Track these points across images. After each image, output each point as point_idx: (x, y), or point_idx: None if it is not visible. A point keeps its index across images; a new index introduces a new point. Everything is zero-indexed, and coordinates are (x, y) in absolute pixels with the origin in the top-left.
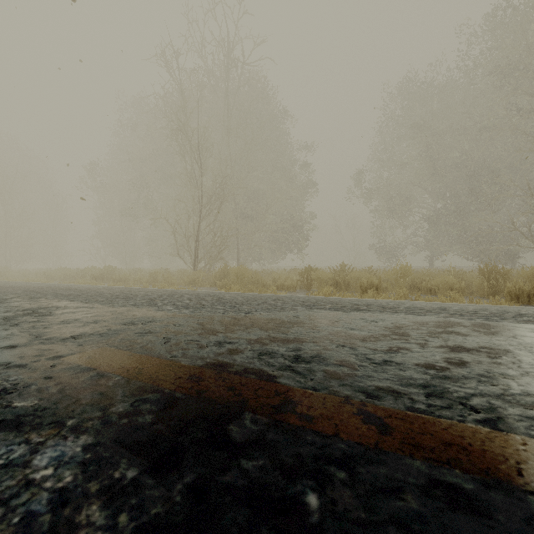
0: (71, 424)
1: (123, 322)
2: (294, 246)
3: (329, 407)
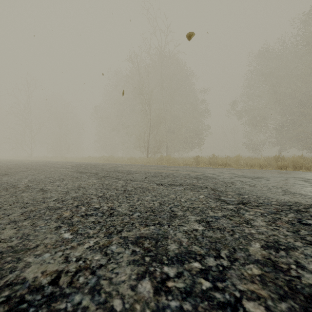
0: (151, 172)
1: (143, 168)
2: (196, 145)
3: (178, 172)
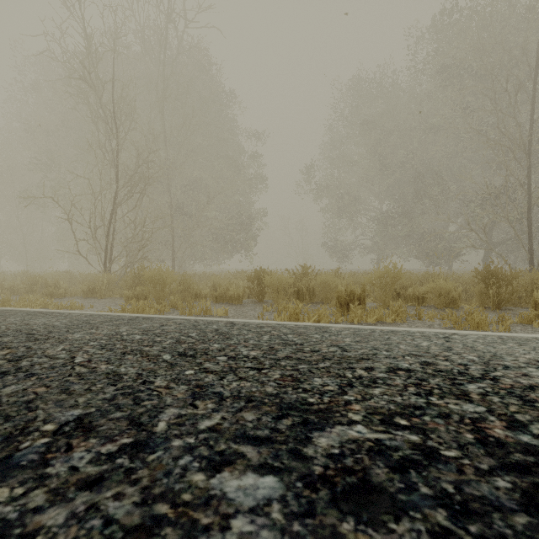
0: None
1: None
2: (241, 246)
3: None
